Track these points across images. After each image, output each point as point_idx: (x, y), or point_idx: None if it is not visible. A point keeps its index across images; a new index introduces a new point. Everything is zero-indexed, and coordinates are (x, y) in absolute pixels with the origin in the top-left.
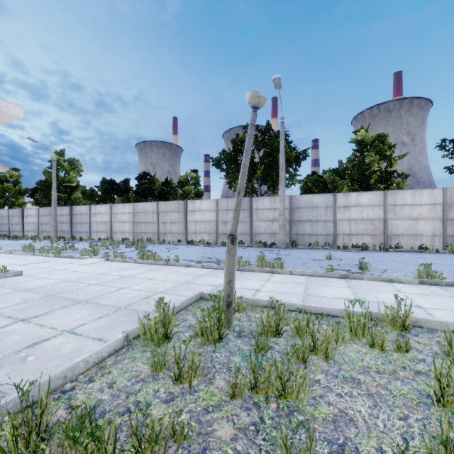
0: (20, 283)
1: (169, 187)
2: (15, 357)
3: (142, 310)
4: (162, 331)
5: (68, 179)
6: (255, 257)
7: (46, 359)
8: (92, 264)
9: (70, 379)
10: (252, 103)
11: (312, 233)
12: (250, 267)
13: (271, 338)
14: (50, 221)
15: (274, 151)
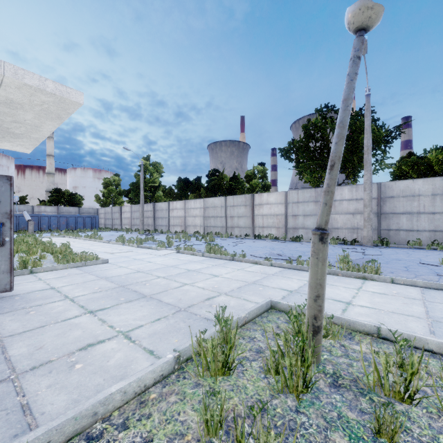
0: (104, 270)
1: (236, 182)
2: (66, 361)
3: (202, 315)
4: (221, 359)
5: (152, 180)
6: (336, 257)
7: (91, 371)
8: (165, 255)
9: (102, 416)
10: (357, 23)
11: (411, 228)
12: (332, 269)
13: (395, 403)
14: (139, 216)
15: (354, 133)
